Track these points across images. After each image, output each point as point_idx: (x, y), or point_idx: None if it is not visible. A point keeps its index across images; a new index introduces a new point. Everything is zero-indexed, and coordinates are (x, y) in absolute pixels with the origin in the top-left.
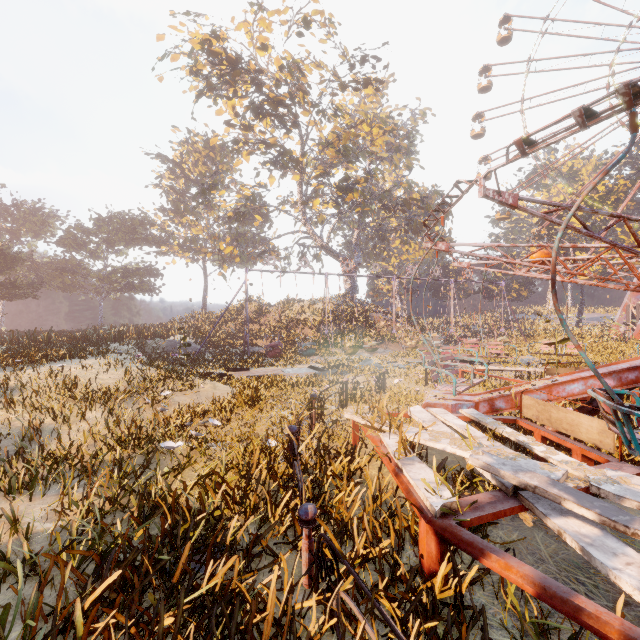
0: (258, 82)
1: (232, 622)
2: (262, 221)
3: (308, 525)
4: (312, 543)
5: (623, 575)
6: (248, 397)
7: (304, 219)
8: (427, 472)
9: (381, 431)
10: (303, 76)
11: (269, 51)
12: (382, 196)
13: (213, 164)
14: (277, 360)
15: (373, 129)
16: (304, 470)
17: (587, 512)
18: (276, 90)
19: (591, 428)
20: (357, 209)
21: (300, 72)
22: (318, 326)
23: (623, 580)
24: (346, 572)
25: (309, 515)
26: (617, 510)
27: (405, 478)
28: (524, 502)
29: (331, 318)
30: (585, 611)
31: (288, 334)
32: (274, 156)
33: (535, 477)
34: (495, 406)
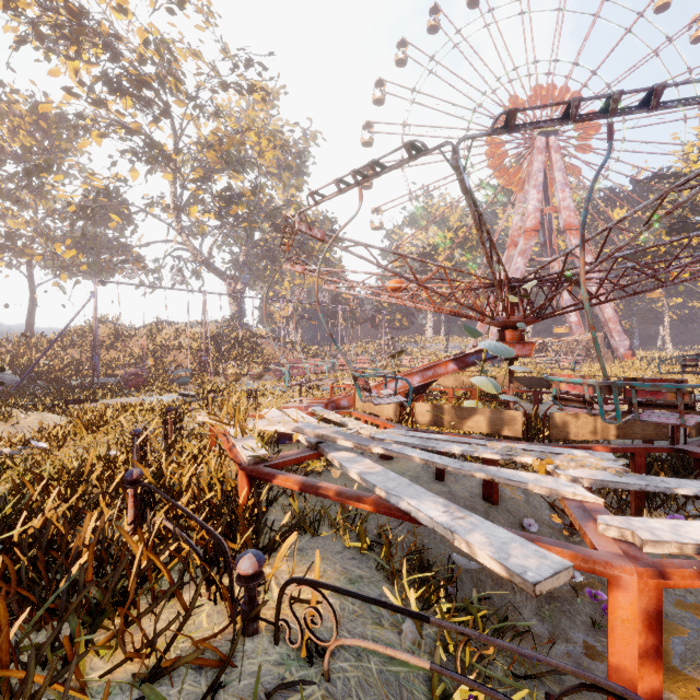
0: (114, 50)
1: (44, 537)
2: (122, 223)
3: (134, 485)
4: (138, 501)
5: (353, 469)
6: (90, 421)
7: (179, 227)
8: (255, 443)
9: (228, 425)
10: (176, 60)
11: (129, 17)
12: (271, 214)
13: (45, 137)
14: (139, 390)
15: (262, 140)
16: (145, 464)
17: (349, 443)
18: (140, 66)
19: (389, 406)
20: (244, 224)
21: (172, 54)
22: (196, 352)
23: (352, 471)
24: (168, 514)
25: (134, 476)
26: (367, 440)
27: (236, 450)
28: (320, 450)
29: (212, 343)
30: (322, 487)
31: (157, 362)
32: (138, 145)
33: (327, 430)
34: (341, 405)
